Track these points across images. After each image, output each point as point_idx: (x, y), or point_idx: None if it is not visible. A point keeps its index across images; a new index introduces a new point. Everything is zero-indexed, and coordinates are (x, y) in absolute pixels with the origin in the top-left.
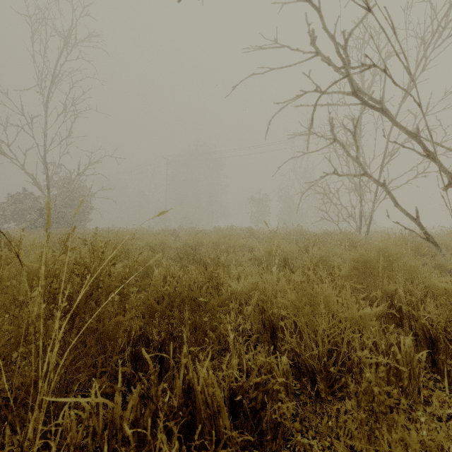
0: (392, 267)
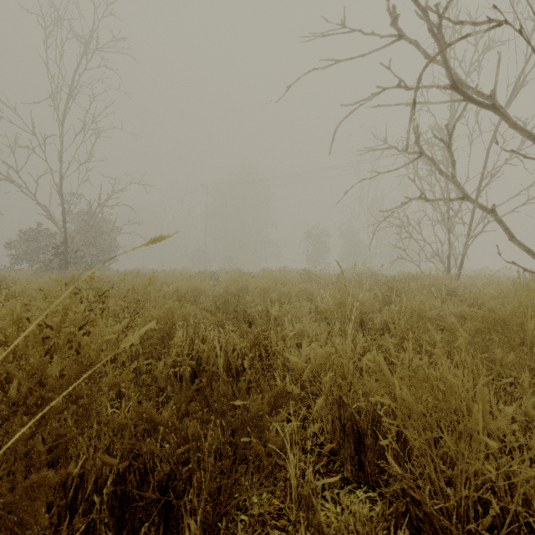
0: None
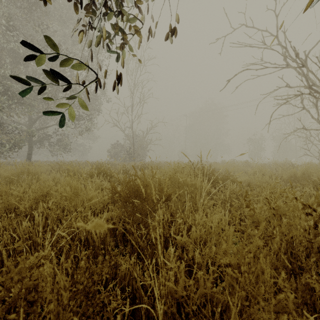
0: (308, 176)
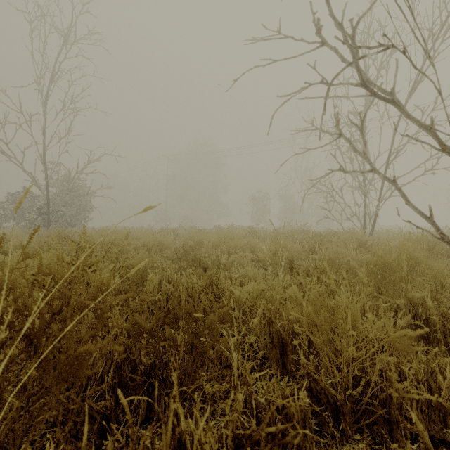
0: (414, 271)
